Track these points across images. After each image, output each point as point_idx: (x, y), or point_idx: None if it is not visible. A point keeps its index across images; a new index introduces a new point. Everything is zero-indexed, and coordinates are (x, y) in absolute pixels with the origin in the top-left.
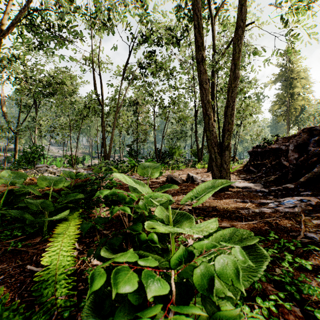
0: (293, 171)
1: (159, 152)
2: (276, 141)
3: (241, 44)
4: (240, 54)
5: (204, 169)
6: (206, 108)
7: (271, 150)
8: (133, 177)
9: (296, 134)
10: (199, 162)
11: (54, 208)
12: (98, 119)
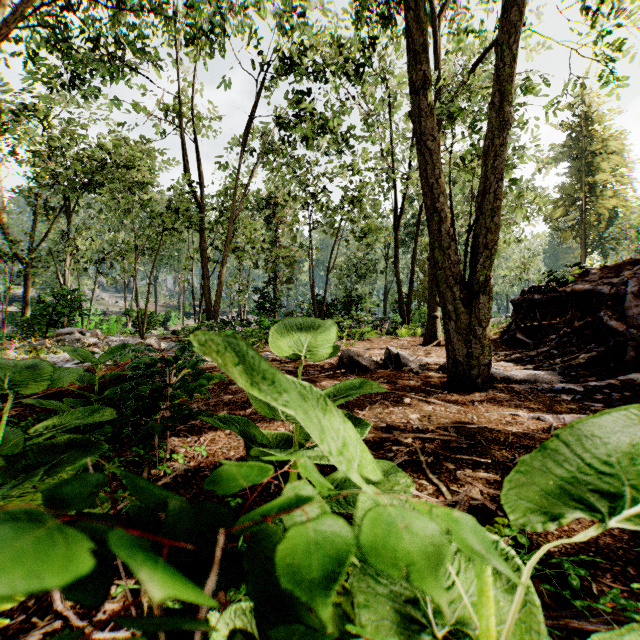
0: (637, 343)
1: (321, 302)
2: (582, 277)
3: (516, 44)
4: (514, 68)
5: (415, 339)
6: (433, 195)
7: (572, 295)
8: (266, 356)
9: (637, 259)
10: (404, 323)
11: (4, 458)
12: (196, 236)
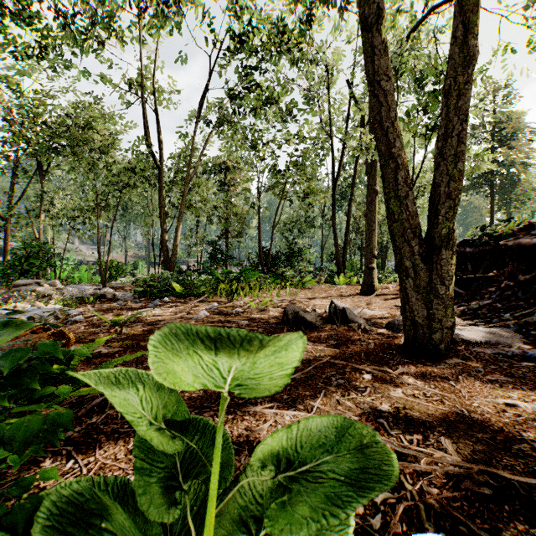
0: None
1: (267, 254)
2: (522, 231)
3: None
4: None
5: (352, 287)
6: (388, 140)
7: (514, 249)
8: (212, 308)
9: None
10: (340, 273)
11: None
12: None
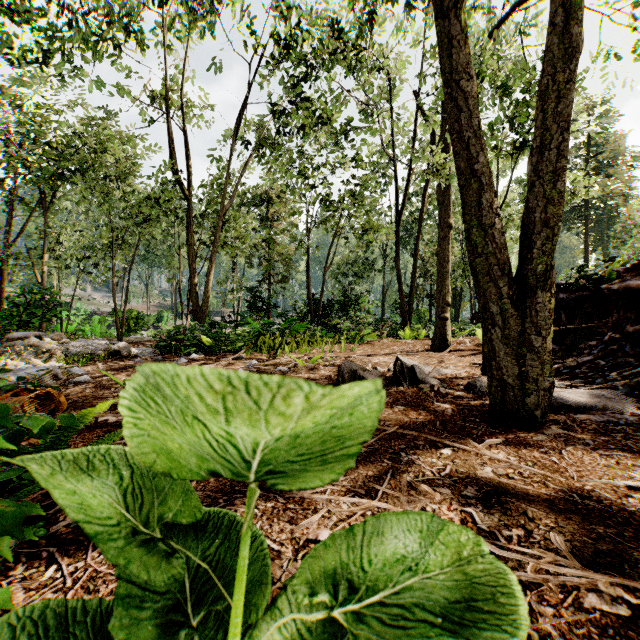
0: None
1: (317, 302)
2: (629, 271)
3: None
4: None
5: (420, 342)
6: (470, 154)
7: (620, 294)
8: (250, 367)
9: None
10: (405, 325)
11: None
12: None
